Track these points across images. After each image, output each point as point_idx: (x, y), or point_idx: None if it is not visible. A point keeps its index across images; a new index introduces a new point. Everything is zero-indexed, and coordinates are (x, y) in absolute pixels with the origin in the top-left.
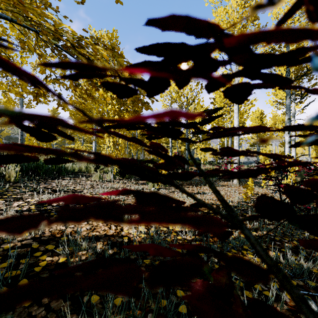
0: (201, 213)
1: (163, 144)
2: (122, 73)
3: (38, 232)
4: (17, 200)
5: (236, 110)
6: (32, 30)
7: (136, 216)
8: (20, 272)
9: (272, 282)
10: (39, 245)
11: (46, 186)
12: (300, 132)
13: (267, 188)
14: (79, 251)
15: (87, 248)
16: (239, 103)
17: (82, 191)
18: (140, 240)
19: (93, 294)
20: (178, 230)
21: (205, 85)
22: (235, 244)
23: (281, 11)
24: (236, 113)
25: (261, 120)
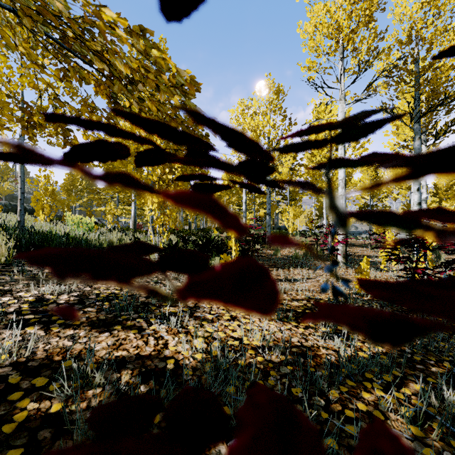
0: (293, 313)
1: (234, 206)
2: (158, 77)
3: (24, 353)
4: (2, 294)
5: (341, 155)
6: (5, 8)
7: (191, 320)
8: None
9: (423, 448)
10: (20, 377)
11: None
12: (431, 189)
13: (388, 272)
14: (89, 389)
15: (103, 383)
16: None
17: None
18: (195, 364)
19: None
20: (257, 345)
21: None
22: (351, 371)
23: (407, 10)
24: None
25: (375, 171)
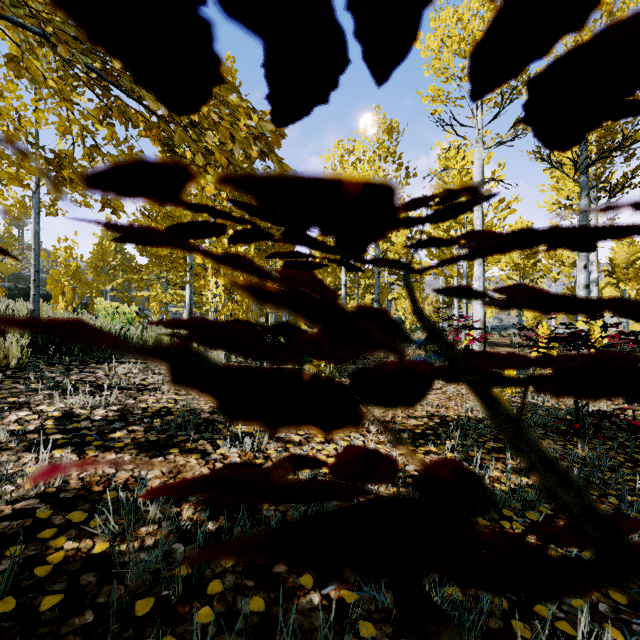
0: (409, 435)
1: None
2: (234, 125)
3: (53, 482)
4: (16, 408)
5: (478, 219)
6: (34, 33)
7: (271, 442)
8: (0, 578)
9: (572, 599)
10: (52, 511)
11: (84, 376)
12: (605, 267)
13: None
14: (142, 526)
15: (160, 519)
16: (567, 144)
17: (158, 387)
18: None
19: (165, 636)
20: None
21: (480, 48)
22: None
23: None
24: (479, 225)
25: None
